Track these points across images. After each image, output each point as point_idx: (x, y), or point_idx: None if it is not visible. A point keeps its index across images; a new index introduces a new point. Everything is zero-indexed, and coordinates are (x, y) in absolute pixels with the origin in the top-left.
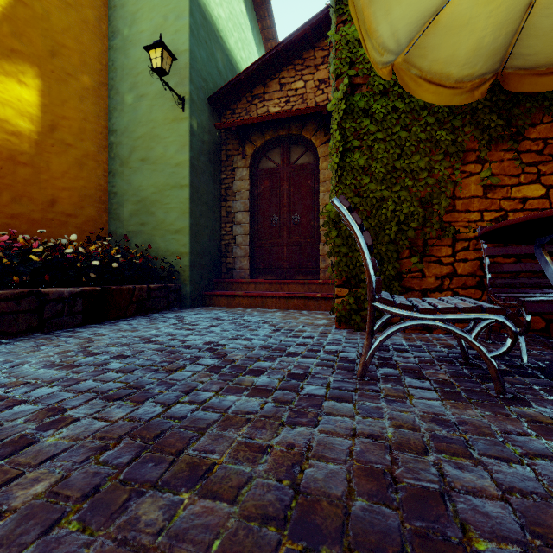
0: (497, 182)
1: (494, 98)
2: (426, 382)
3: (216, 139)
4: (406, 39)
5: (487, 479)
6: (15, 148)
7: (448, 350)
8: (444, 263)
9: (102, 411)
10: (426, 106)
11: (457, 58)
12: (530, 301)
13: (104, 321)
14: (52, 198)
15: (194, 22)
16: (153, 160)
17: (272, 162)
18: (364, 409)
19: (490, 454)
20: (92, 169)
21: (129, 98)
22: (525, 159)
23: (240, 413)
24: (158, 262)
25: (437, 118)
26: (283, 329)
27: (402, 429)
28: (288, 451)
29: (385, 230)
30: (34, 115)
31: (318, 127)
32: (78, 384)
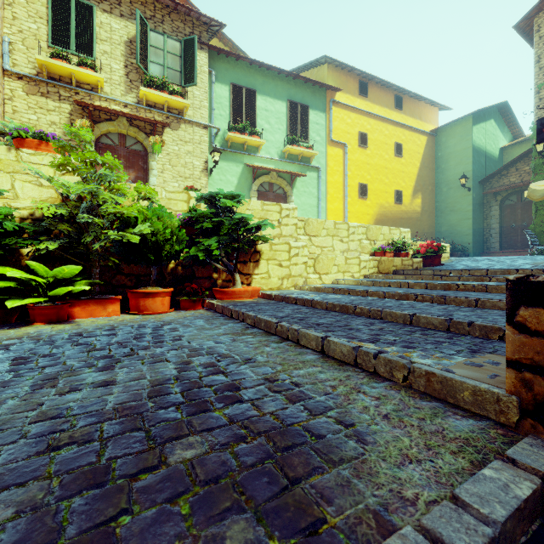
0: None
1: None
2: None
3: (481, 195)
4: None
5: None
6: (417, 217)
7: None
8: None
9: None
10: None
11: None
12: None
13: None
14: (423, 229)
15: (474, 158)
16: (455, 210)
17: (511, 201)
18: None
19: None
20: (431, 217)
21: (444, 189)
22: None
23: None
24: (458, 246)
25: None
26: None
27: None
28: None
29: None
30: (420, 206)
31: None
32: None
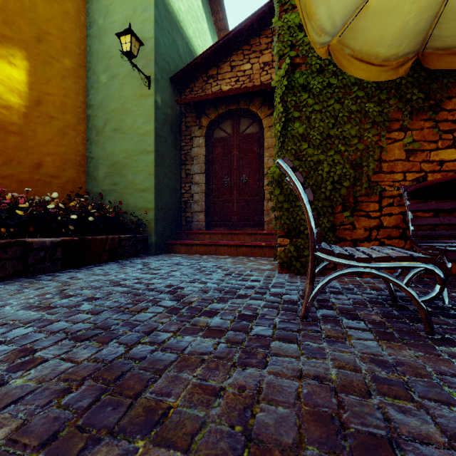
0: (418, 147)
1: (416, 75)
2: (361, 323)
3: (177, 113)
4: (341, 22)
5: (432, 425)
6: (6, 119)
7: (377, 292)
8: (372, 217)
9: (69, 352)
10: (356, 82)
11: (384, 39)
12: (451, 250)
13: (81, 267)
14: (38, 162)
15: (159, 13)
16: (124, 130)
17: (224, 132)
18: (308, 350)
19: (430, 396)
20: (73, 138)
21: (103, 77)
22: (442, 127)
23: (195, 354)
24: (128, 216)
25: (366, 92)
26: (234, 273)
27: (344, 370)
28: (239, 394)
29: (321, 188)
30: (22, 91)
31: (263, 102)
32: (51, 324)
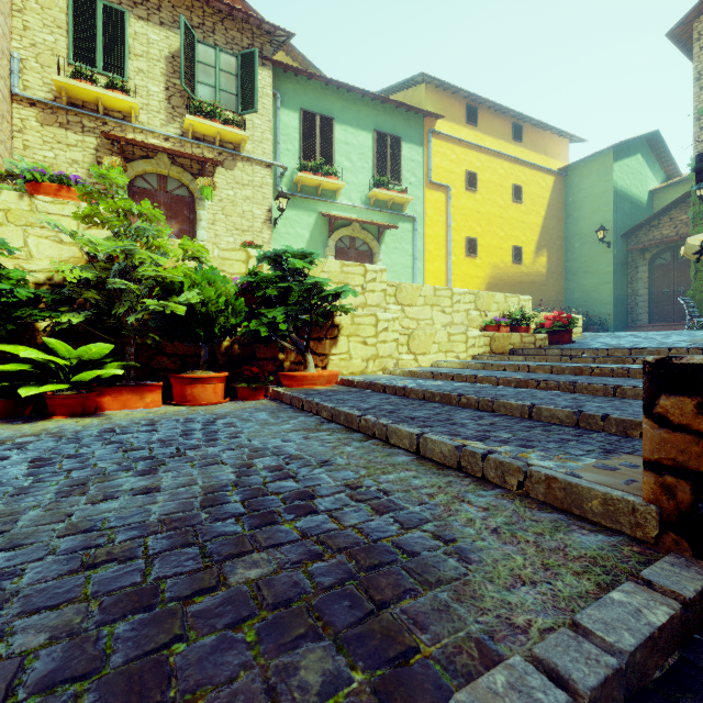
0: None
1: None
2: None
3: (624, 252)
4: None
5: None
6: (542, 280)
7: None
8: None
9: None
10: None
11: None
12: None
13: None
14: (549, 296)
15: (615, 204)
16: (591, 272)
17: (664, 260)
18: None
19: None
20: (560, 280)
21: (577, 245)
22: None
23: None
24: (594, 318)
25: None
26: None
27: None
28: None
29: None
30: (545, 266)
31: None
32: None
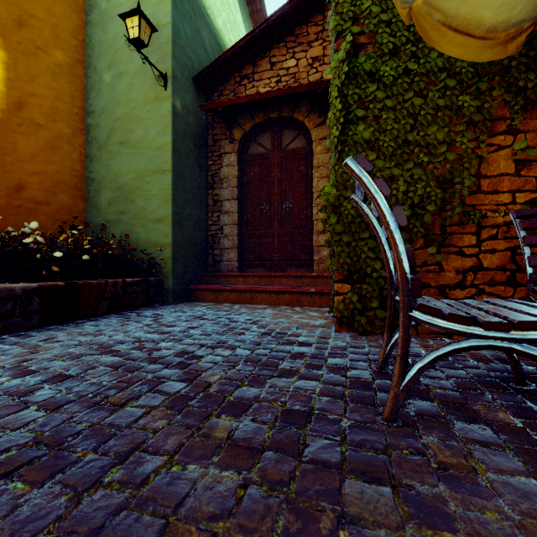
0: (536, 155)
1: (532, 53)
2: (487, 429)
3: (202, 123)
4: None
5: None
6: None
7: (486, 365)
8: (467, 255)
9: None
10: (445, 67)
11: None
12: None
13: (68, 321)
14: (18, 183)
15: None
16: (133, 143)
17: (262, 147)
18: (415, 505)
19: None
20: (67, 153)
21: (107, 76)
22: None
23: (200, 517)
24: (138, 253)
25: (459, 81)
26: (274, 332)
27: None
28: None
29: None
30: None
31: (311, 108)
32: None
